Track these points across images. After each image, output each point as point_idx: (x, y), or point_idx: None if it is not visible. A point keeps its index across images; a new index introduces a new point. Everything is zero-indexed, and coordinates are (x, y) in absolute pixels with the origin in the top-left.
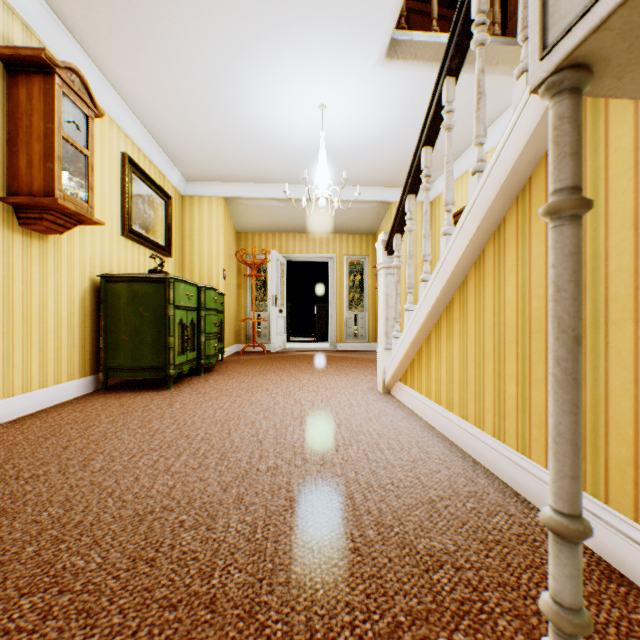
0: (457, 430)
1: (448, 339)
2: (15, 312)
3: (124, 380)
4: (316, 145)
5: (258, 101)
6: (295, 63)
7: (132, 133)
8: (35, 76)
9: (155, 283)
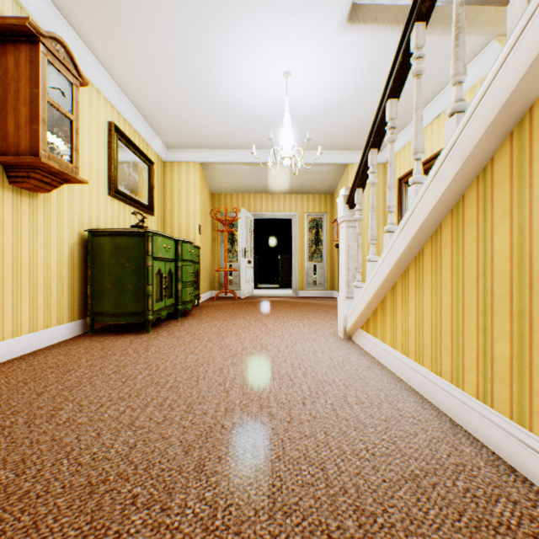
0: (429, 385)
1: (417, 290)
2: (5, 263)
3: (110, 323)
4: (281, 112)
5: (228, 70)
6: (261, 31)
7: (118, 104)
8: (22, 45)
9: (135, 237)
